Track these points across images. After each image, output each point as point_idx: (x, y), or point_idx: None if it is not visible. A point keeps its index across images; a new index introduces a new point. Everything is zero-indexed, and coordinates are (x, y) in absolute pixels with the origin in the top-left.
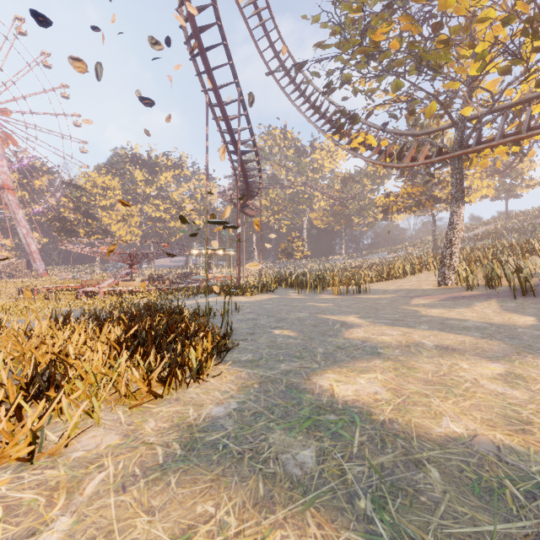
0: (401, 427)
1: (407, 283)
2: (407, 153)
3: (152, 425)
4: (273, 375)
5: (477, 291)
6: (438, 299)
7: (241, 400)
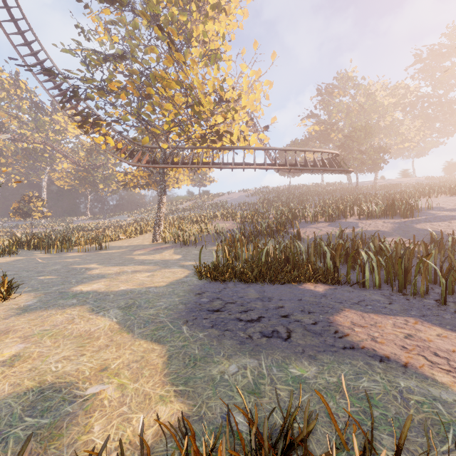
0: (106, 292)
1: (136, 241)
2: (136, 155)
3: None
4: (50, 291)
5: (169, 244)
6: (149, 251)
7: (38, 299)
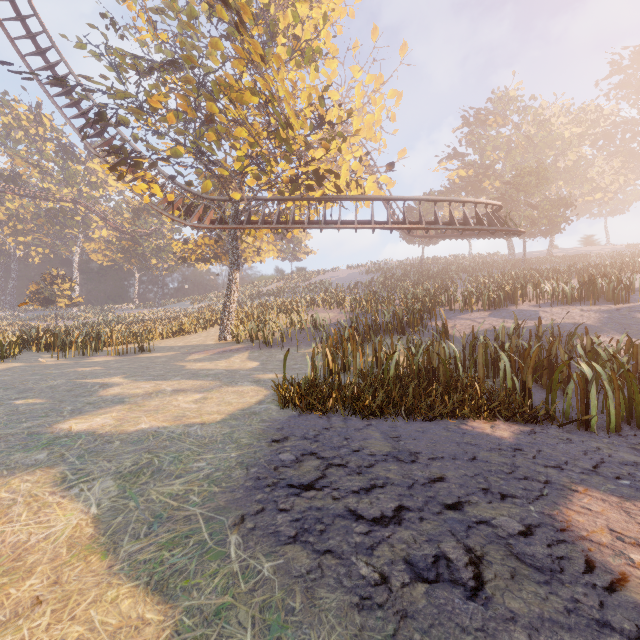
0: (112, 433)
1: (195, 339)
2: (195, 212)
3: None
4: (15, 431)
5: (243, 345)
6: (211, 354)
7: None
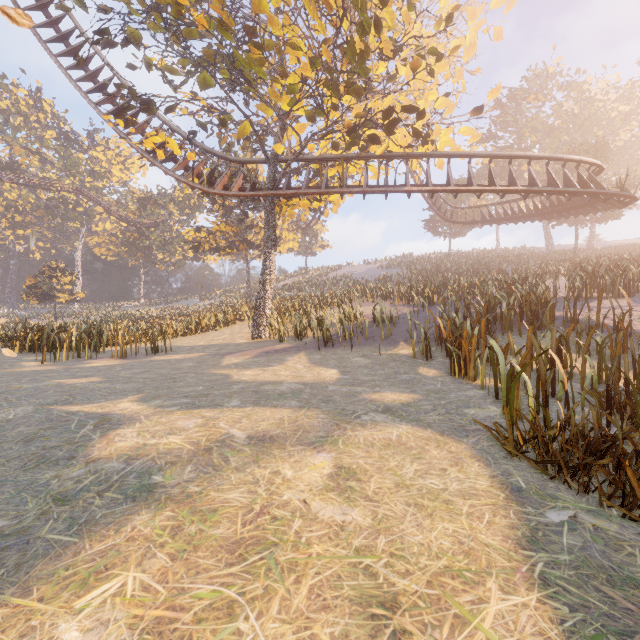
0: None
1: (219, 337)
2: (220, 178)
3: None
4: None
5: (289, 343)
6: (252, 356)
7: None
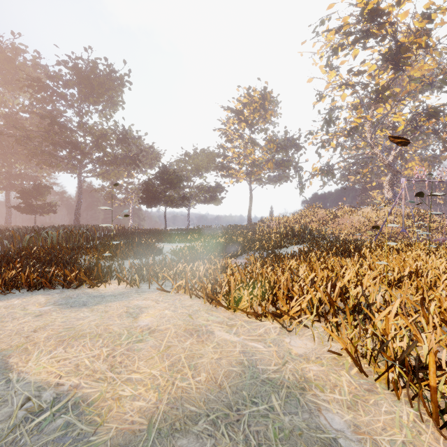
0: None
1: None
2: None
3: (312, 367)
4: None
5: None
6: None
7: None
